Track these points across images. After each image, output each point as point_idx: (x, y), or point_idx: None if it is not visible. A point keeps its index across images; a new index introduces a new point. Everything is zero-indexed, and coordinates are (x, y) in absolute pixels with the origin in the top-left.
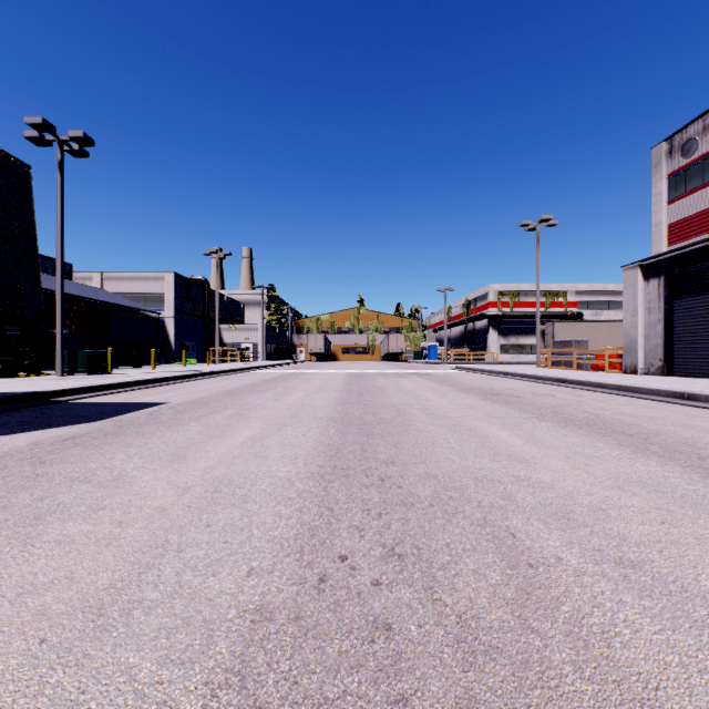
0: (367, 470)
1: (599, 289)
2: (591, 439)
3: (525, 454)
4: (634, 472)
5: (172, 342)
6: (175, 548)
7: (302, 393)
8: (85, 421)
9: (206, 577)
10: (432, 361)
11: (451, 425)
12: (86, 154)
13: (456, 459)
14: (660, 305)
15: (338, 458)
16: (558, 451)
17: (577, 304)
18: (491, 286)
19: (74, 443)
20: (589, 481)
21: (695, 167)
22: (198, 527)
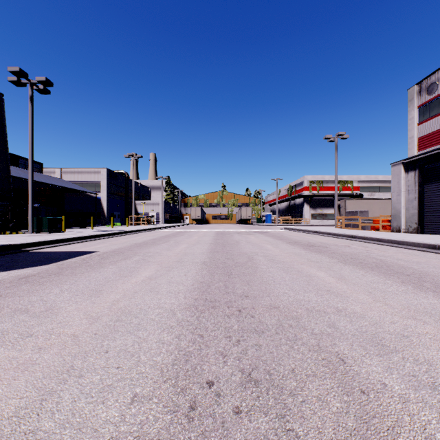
0: (228, 302)
1: (373, 179)
2: (381, 278)
3: (339, 290)
4: (419, 304)
5: (105, 212)
6: (77, 374)
7: (186, 245)
8: (39, 264)
9: (96, 404)
10: (268, 224)
11: (285, 268)
12: (48, 92)
13: (291, 293)
14: (416, 188)
15: (208, 292)
16: (362, 287)
17: (359, 188)
18: (305, 177)
19: (26, 281)
20: (389, 311)
21: (435, 101)
22: (99, 353)
